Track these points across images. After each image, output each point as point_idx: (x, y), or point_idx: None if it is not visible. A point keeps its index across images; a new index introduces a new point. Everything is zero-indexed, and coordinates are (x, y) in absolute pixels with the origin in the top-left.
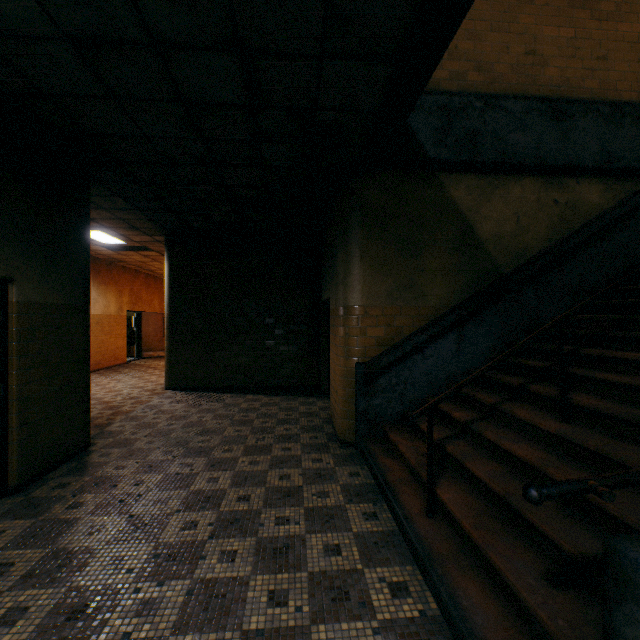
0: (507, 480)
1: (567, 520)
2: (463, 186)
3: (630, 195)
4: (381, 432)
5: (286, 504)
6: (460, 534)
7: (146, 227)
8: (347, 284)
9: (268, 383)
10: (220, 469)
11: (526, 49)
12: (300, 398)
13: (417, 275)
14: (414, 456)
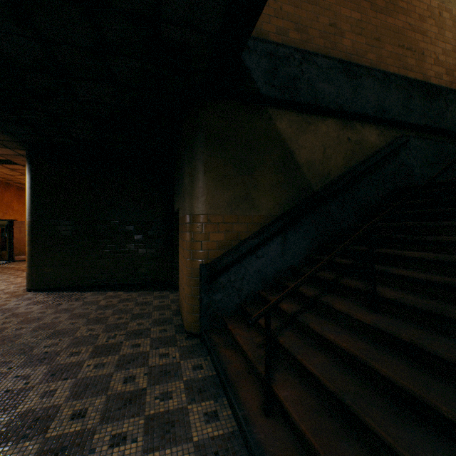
0: (336, 373)
1: (400, 420)
2: (286, 120)
3: (395, 139)
4: (222, 323)
5: (126, 415)
6: (298, 436)
7: (4, 139)
8: (193, 195)
9: (128, 280)
10: (60, 378)
11: (330, 21)
12: (155, 292)
13: (251, 190)
14: (251, 348)
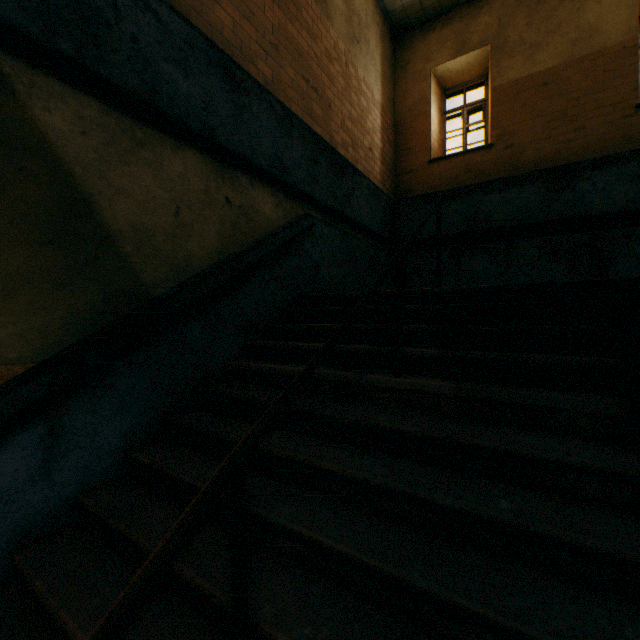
0: None
1: None
2: (69, 111)
3: (298, 217)
4: None
5: None
6: None
7: None
8: None
9: None
10: None
11: None
12: None
13: None
14: None
